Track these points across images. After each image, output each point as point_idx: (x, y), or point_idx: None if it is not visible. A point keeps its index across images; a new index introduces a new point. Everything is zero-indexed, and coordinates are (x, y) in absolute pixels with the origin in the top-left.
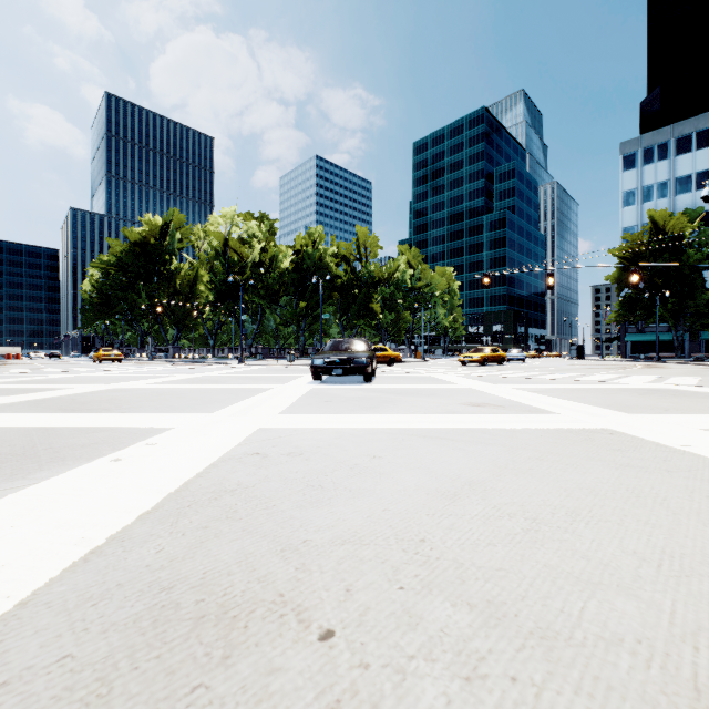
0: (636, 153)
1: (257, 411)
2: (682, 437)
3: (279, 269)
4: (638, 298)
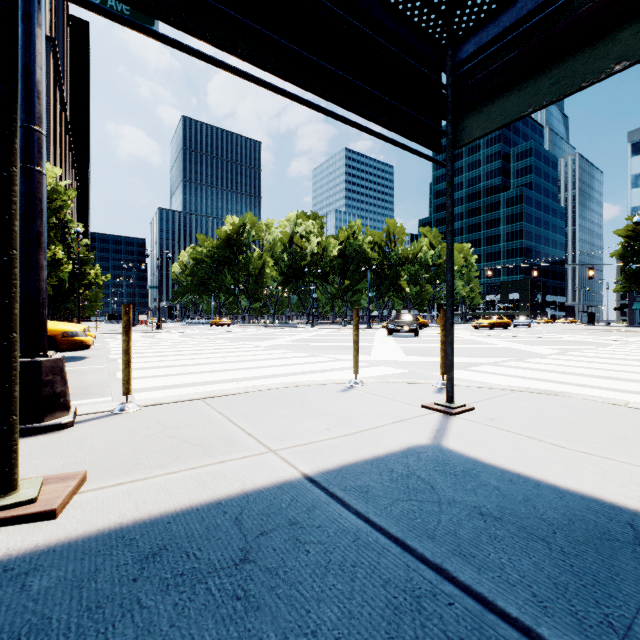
0: None
1: (388, 343)
2: (530, 348)
3: (329, 257)
4: None
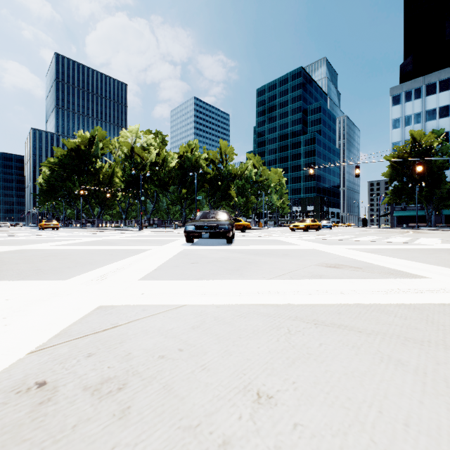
0: (400, 94)
1: (117, 276)
2: None
3: (168, 167)
4: (403, 188)
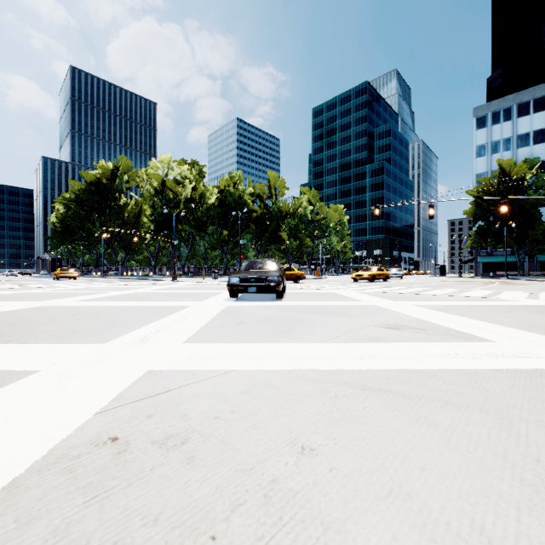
0: (486, 115)
1: (159, 339)
2: None
3: (207, 204)
4: (489, 228)
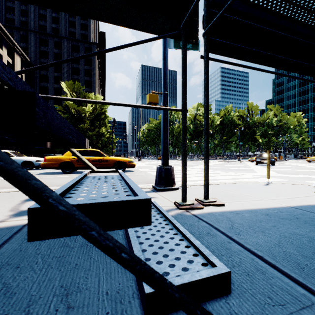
0: None
1: (260, 168)
2: None
3: (215, 125)
4: None
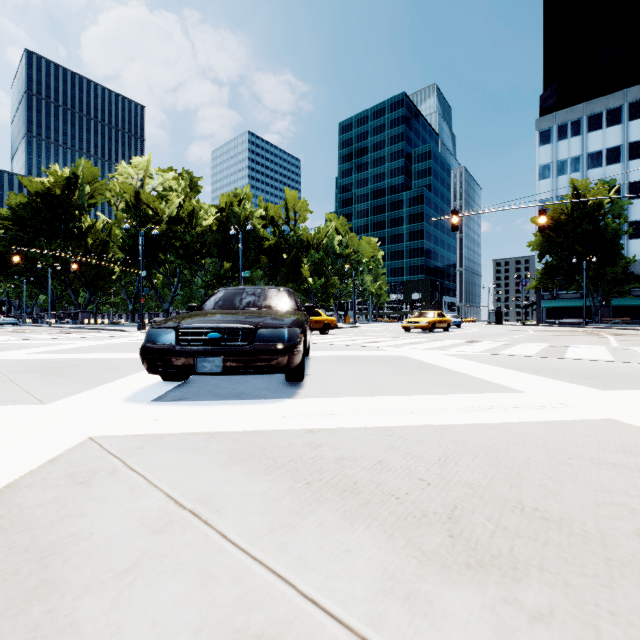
0: (551, 129)
1: None
2: None
3: (200, 227)
4: (559, 265)
